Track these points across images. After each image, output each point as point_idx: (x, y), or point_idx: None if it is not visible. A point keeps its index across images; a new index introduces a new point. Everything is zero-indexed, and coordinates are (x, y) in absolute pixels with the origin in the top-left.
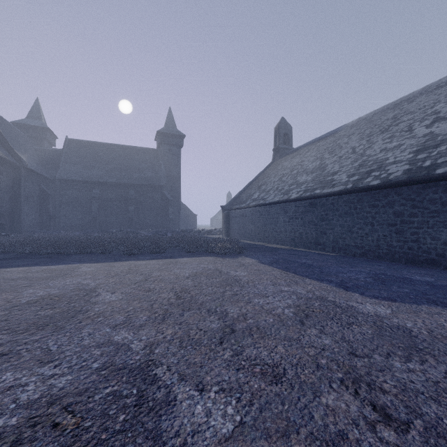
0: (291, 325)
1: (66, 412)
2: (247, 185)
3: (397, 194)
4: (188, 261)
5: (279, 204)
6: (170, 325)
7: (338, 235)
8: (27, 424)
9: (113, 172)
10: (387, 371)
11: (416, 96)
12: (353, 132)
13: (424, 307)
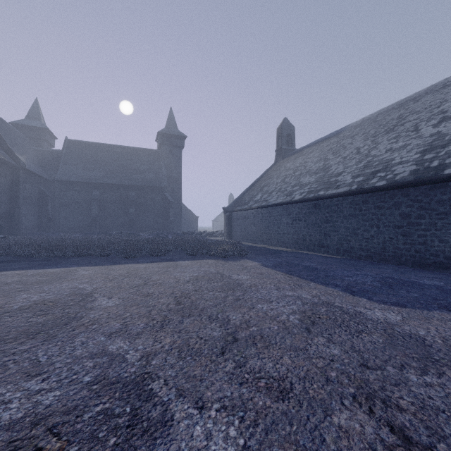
0: (297, 333)
1: (50, 434)
2: (249, 186)
3: (403, 195)
4: (189, 264)
5: (281, 206)
6: (169, 333)
7: (342, 237)
8: (6, 449)
9: (113, 173)
10: (402, 385)
11: (422, 96)
12: (357, 132)
13: (436, 313)
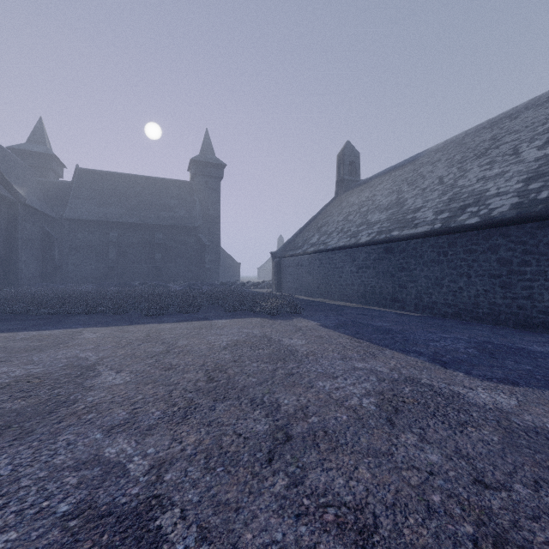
0: (375, 427)
1: None
2: (303, 226)
3: (502, 236)
4: (228, 324)
5: (344, 250)
6: (194, 427)
7: (422, 289)
8: None
9: (135, 210)
10: (545, 519)
11: (521, 111)
12: (438, 158)
13: None
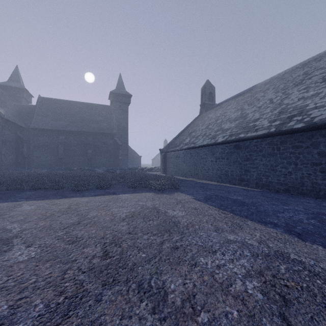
0: None
1: None
2: (180, 133)
3: (322, 136)
4: (129, 198)
5: (207, 147)
6: None
7: (261, 173)
8: None
9: (75, 123)
10: None
11: (323, 56)
12: (267, 88)
13: None
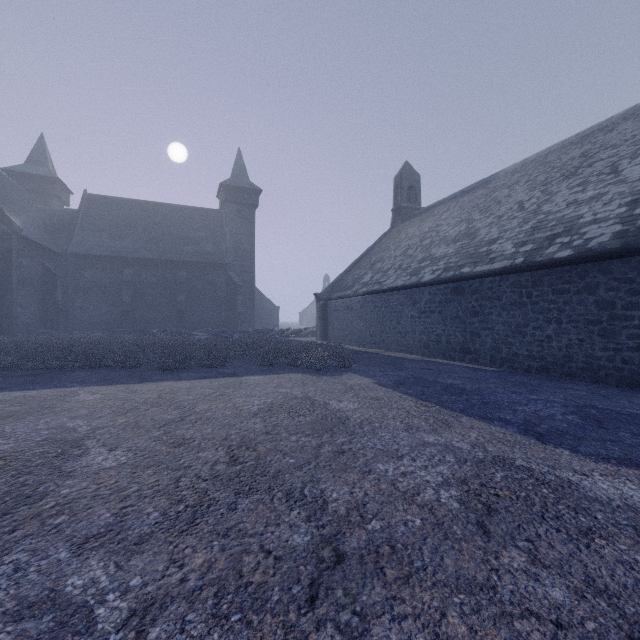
0: (463, 538)
1: None
2: (354, 263)
3: (602, 272)
4: (261, 382)
5: (403, 291)
6: (204, 539)
7: (500, 338)
8: None
9: (154, 243)
10: None
11: (617, 123)
12: (516, 180)
13: None
